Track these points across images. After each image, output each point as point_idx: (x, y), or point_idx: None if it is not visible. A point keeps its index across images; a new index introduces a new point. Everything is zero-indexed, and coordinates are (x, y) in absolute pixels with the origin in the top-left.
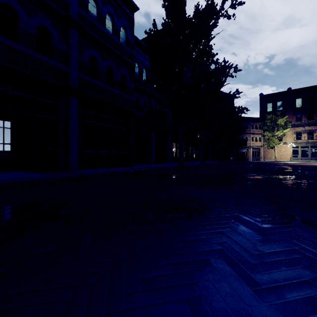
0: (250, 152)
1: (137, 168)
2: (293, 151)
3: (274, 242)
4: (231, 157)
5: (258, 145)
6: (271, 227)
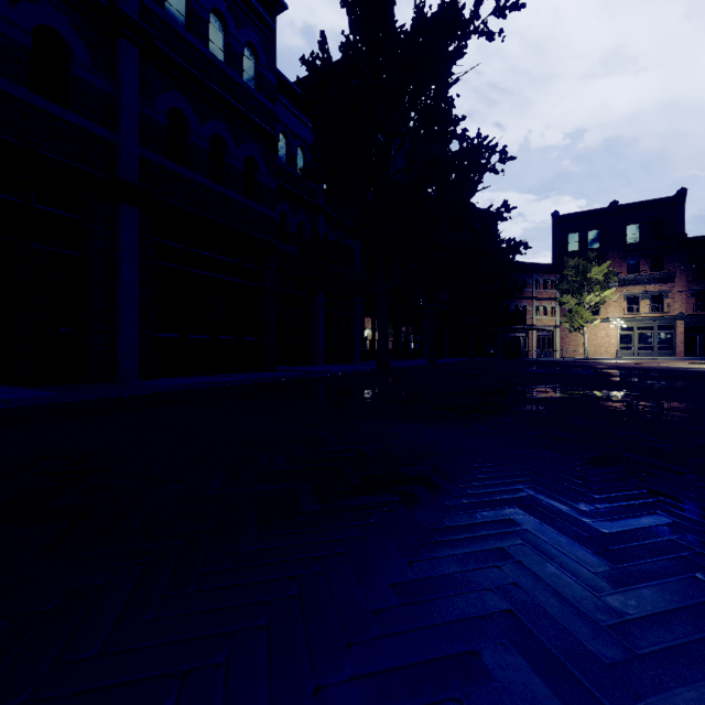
0: (533, 339)
1: (284, 375)
2: (622, 337)
3: (646, 582)
4: (492, 349)
5: (549, 325)
6: (623, 529)
